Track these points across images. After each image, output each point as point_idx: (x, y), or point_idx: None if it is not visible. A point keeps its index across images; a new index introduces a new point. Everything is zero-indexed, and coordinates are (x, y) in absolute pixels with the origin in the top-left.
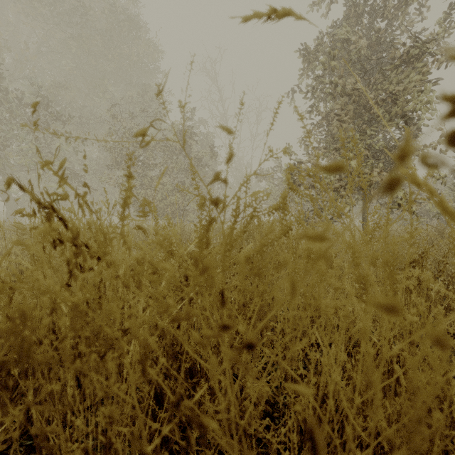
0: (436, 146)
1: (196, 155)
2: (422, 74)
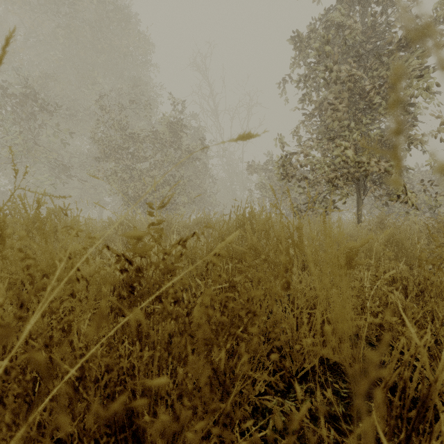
0: (436, 134)
1: (187, 148)
2: (422, 58)
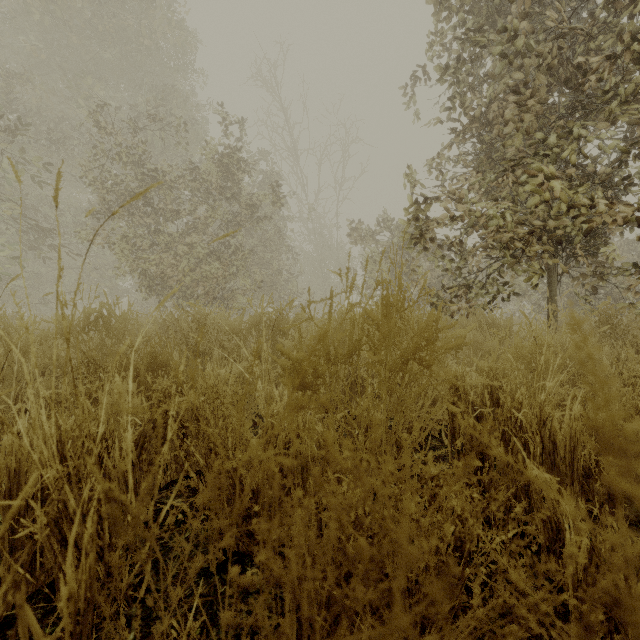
0: None
1: (249, 200)
2: None
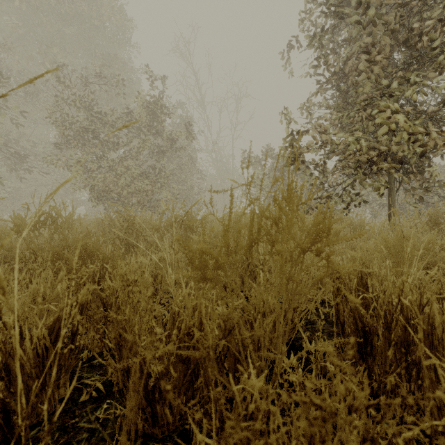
0: None
1: (170, 135)
2: None
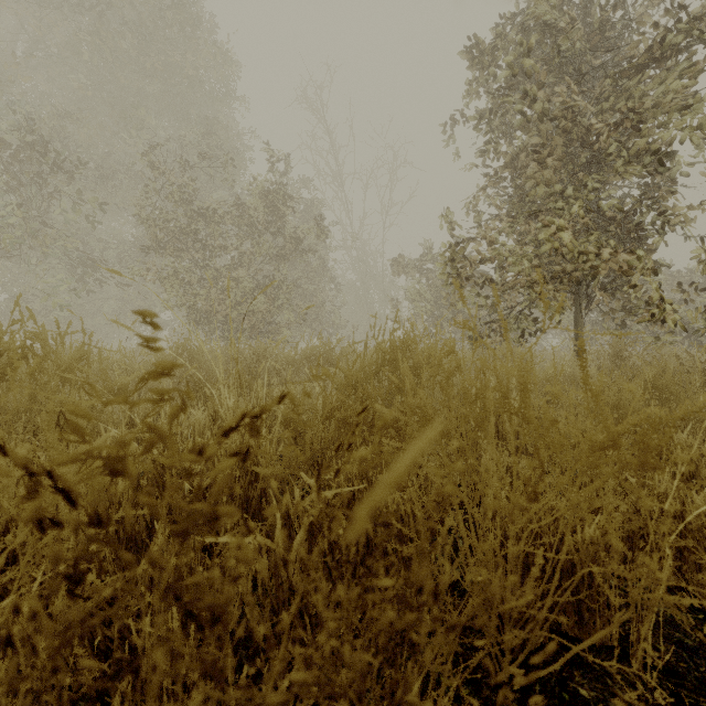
0: None
1: (293, 233)
2: (689, 78)
